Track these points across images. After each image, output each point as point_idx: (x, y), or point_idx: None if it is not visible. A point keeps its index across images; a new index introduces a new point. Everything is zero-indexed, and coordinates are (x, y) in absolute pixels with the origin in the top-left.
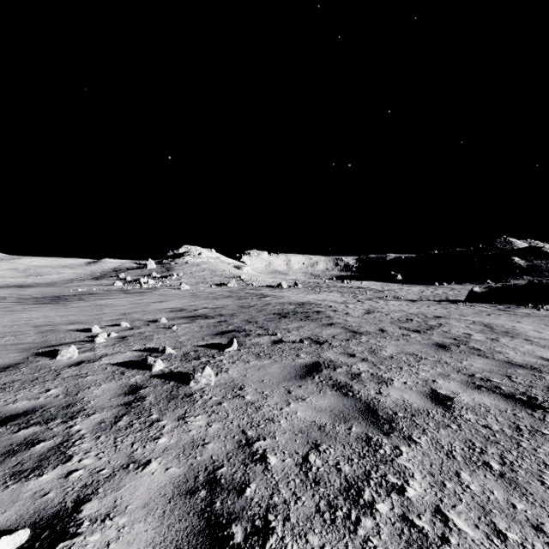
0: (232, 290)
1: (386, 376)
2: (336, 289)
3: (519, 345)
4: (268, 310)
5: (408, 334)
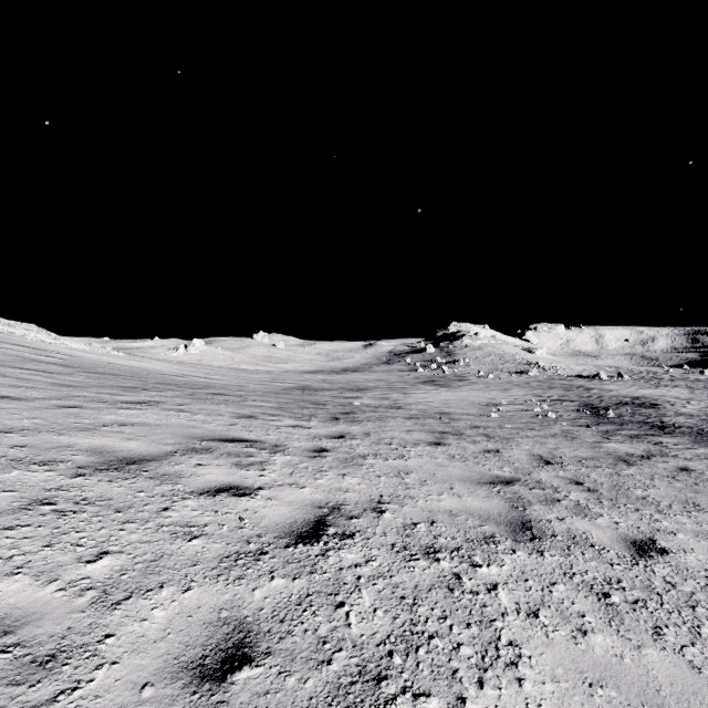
0: (539, 380)
1: (685, 422)
2: (685, 383)
3: None
4: (607, 400)
5: None
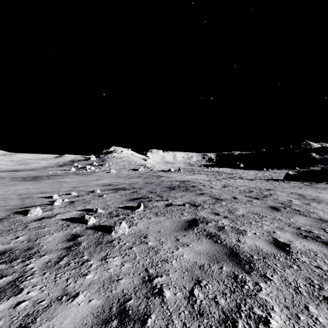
0: (141, 173)
1: (241, 228)
2: (204, 172)
3: (324, 207)
4: (162, 185)
5: (251, 200)
